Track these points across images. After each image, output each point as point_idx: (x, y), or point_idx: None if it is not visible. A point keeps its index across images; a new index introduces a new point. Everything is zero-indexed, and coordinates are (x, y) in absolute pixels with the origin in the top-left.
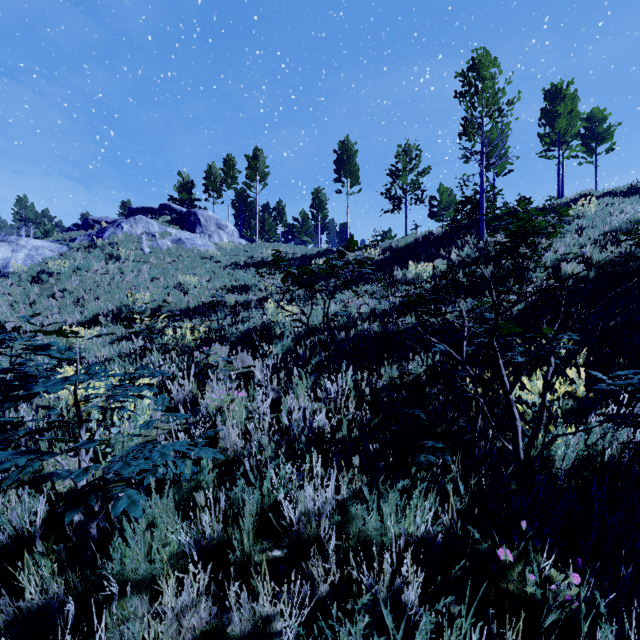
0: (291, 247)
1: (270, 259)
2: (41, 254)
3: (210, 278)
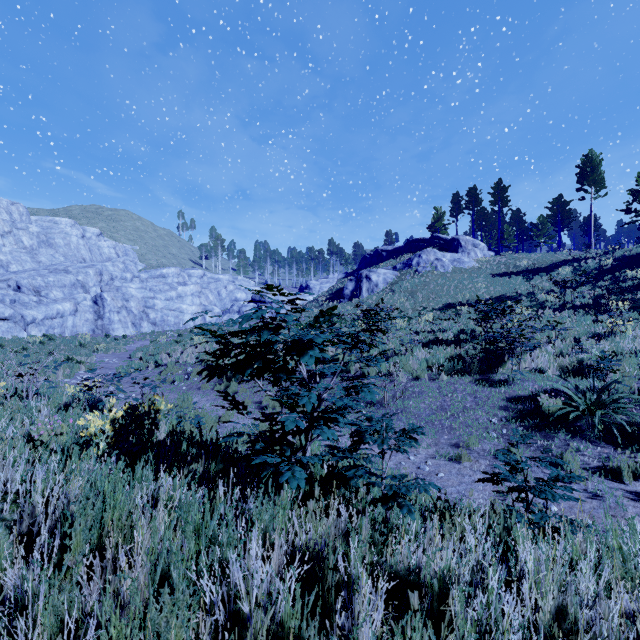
0: (535, 255)
1: (522, 267)
2: (388, 277)
3: (487, 283)
